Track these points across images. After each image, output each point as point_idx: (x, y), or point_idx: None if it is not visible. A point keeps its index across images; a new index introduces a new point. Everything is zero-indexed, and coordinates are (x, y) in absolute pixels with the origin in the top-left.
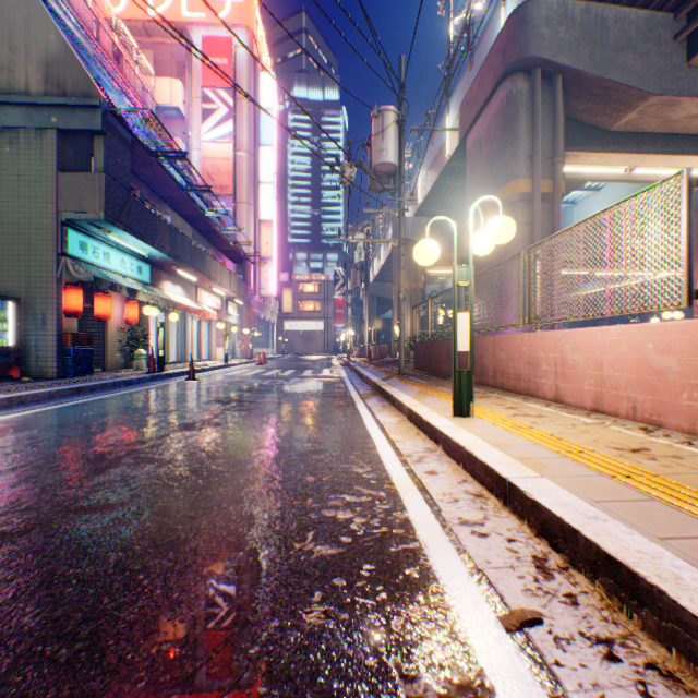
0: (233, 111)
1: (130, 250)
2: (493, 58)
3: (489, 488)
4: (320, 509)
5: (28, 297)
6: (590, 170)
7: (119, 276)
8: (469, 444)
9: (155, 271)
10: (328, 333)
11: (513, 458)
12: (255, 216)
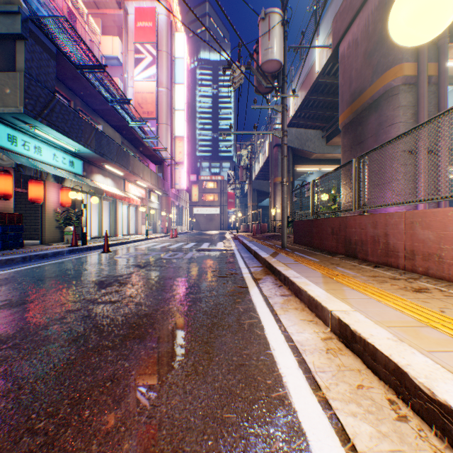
0: (156, 59)
1: (61, 146)
2: None
3: None
4: None
5: None
6: None
7: (50, 167)
8: None
9: (87, 165)
10: (223, 215)
11: None
12: (172, 133)
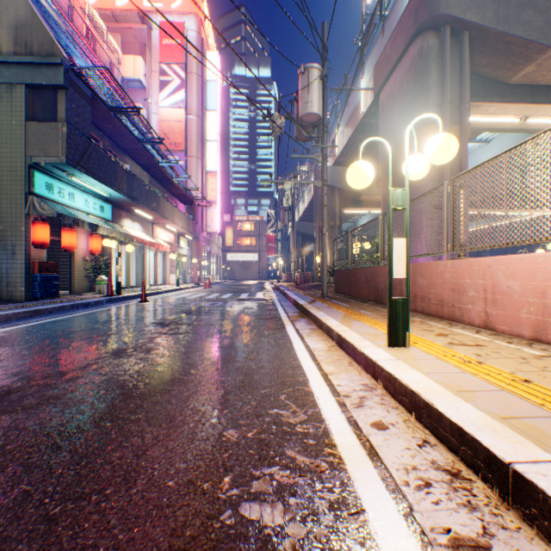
0: (185, 82)
1: (93, 191)
2: (405, 20)
3: (468, 462)
4: (238, 503)
5: (0, 230)
6: (489, 119)
7: (83, 213)
8: (423, 389)
9: (116, 210)
10: (262, 262)
11: (492, 418)
12: (203, 168)
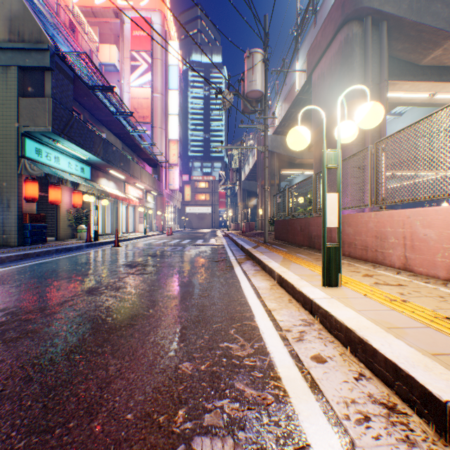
0: (151, 67)
1: (75, 155)
2: (334, 12)
3: (403, 397)
4: (191, 438)
5: None
6: (403, 95)
7: (66, 173)
8: (357, 326)
9: (94, 171)
10: (215, 214)
11: (423, 354)
12: (166, 136)
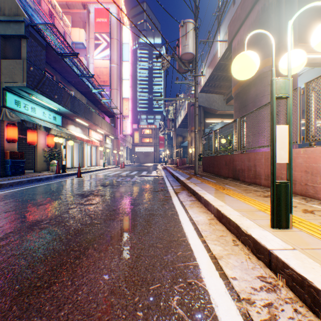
0: (109, 44)
1: (48, 107)
2: None
3: None
4: None
5: None
6: (307, 56)
7: (41, 121)
8: None
9: (64, 119)
10: (156, 152)
11: None
12: (120, 95)
